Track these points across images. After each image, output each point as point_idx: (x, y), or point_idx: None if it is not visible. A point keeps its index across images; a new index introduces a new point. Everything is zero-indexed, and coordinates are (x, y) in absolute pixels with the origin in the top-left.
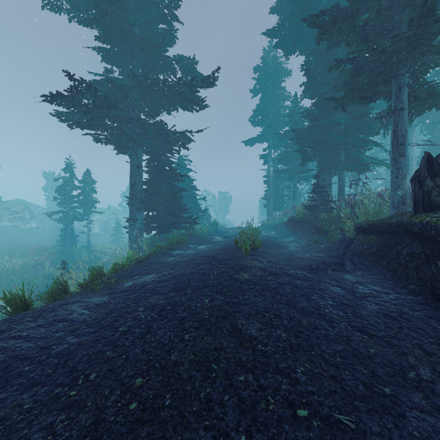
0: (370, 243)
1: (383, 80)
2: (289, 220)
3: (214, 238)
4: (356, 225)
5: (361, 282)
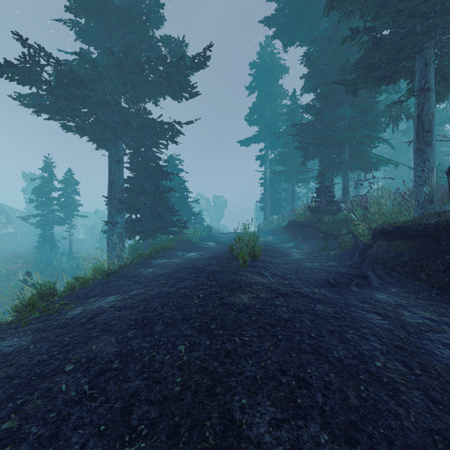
0: (399, 249)
1: (404, 57)
2: (289, 224)
3: (207, 244)
4: (376, 228)
5: (404, 304)
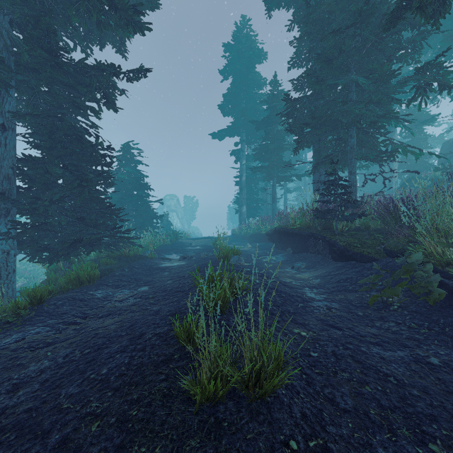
0: None
1: None
2: (278, 231)
3: (168, 259)
4: None
5: None
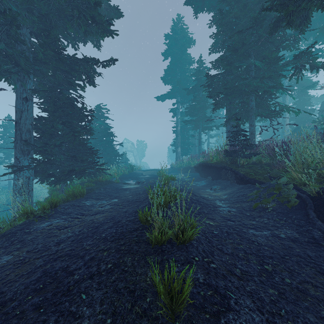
0: None
1: None
2: (202, 165)
3: (127, 183)
4: None
5: None
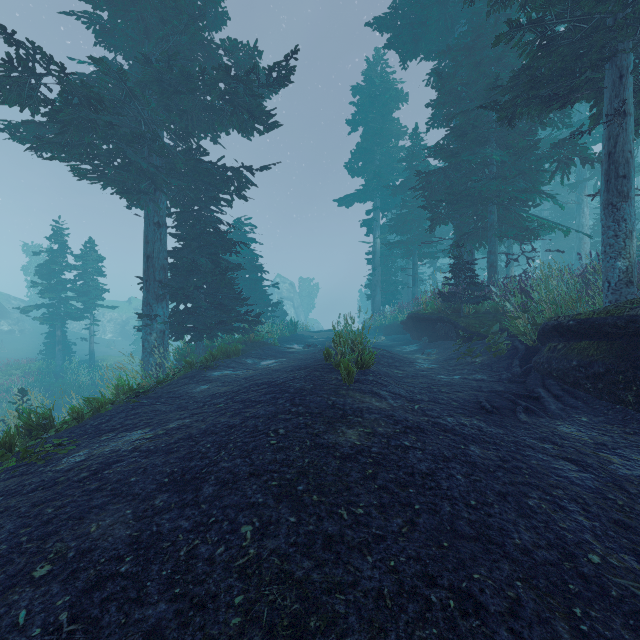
0: (586, 355)
1: (587, 66)
2: (411, 317)
3: (291, 347)
4: (548, 323)
5: (607, 444)
